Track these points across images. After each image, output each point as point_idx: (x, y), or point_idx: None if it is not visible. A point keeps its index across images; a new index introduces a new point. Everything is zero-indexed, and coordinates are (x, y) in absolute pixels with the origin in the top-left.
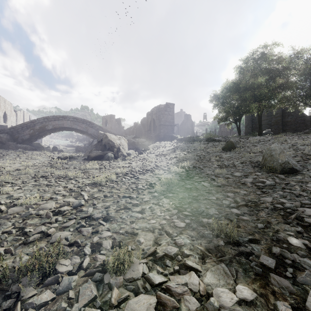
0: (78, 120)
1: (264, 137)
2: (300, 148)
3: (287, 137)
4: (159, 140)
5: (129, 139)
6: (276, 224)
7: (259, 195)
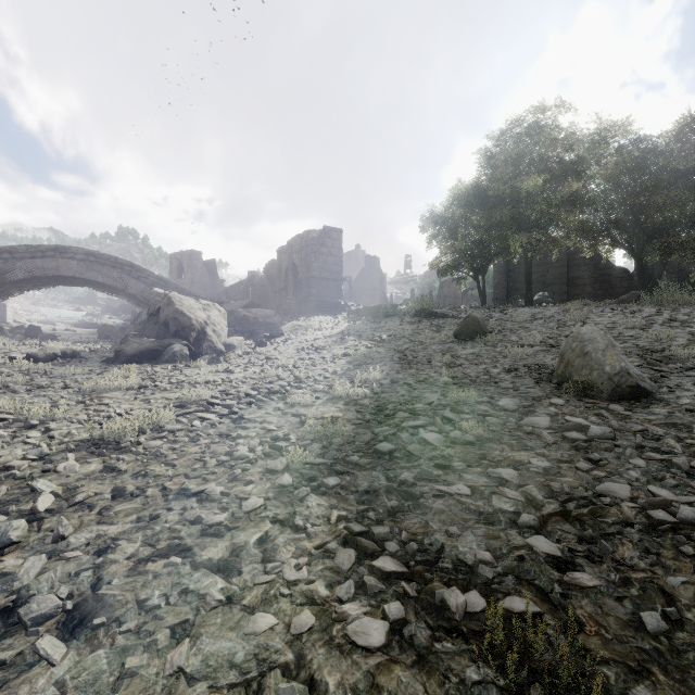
0: (100, 260)
1: (540, 309)
2: (627, 335)
3: (591, 310)
4: (307, 313)
5: (234, 310)
6: (693, 601)
7: (588, 473)
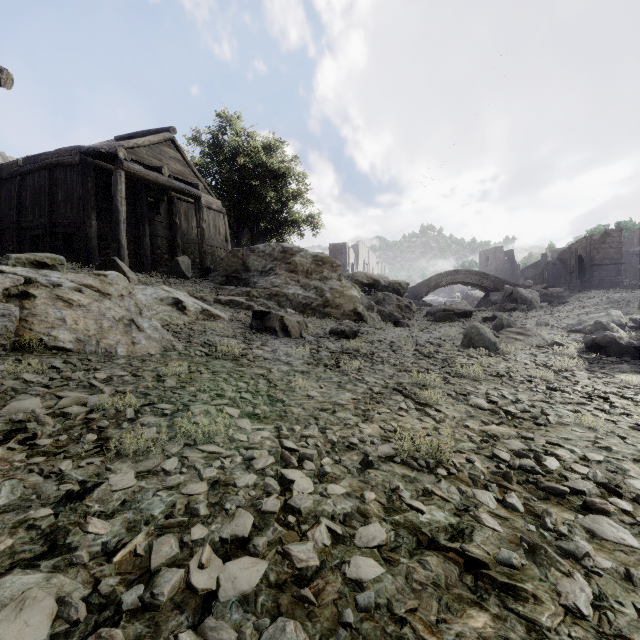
0: (471, 273)
1: None
2: None
3: None
4: (589, 289)
5: (538, 290)
6: None
7: None
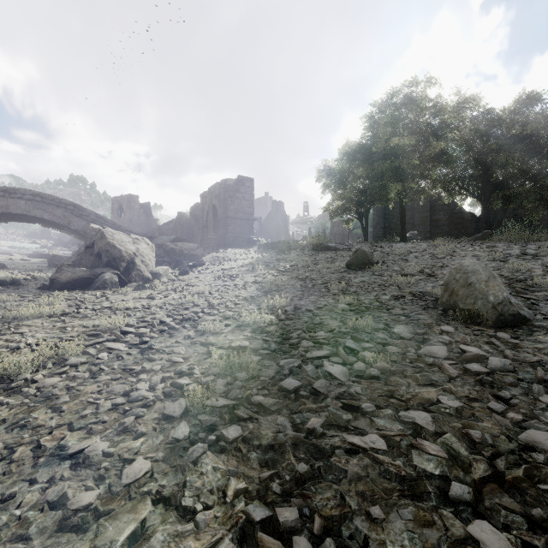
0: (46, 200)
1: (413, 244)
2: (491, 266)
3: (455, 246)
4: (225, 247)
5: (163, 244)
6: None
7: (503, 415)
